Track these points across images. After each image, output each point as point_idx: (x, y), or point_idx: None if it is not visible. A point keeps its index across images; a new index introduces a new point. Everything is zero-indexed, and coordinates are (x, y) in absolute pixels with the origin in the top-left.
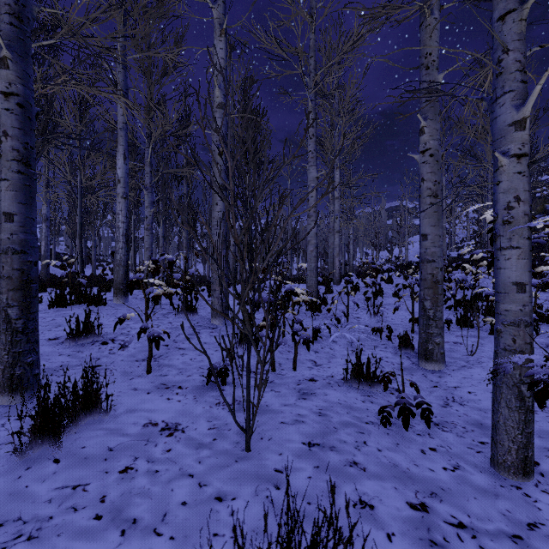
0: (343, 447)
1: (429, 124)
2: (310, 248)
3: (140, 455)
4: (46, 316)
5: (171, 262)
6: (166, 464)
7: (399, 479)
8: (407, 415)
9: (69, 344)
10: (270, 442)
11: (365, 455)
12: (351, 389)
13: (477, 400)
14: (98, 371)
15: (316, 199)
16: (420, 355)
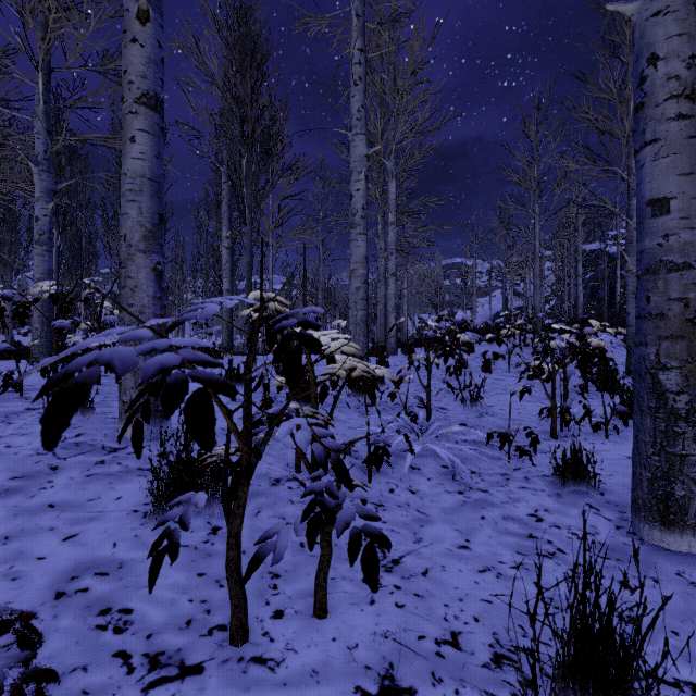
0: None
1: None
2: (354, 283)
3: None
4: None
5: (56, 298)
6: None
7: None
8: None
9: None
10: None
11: None
12: None
13: None
14: None
15: (365, 195)
16: (647, 511)
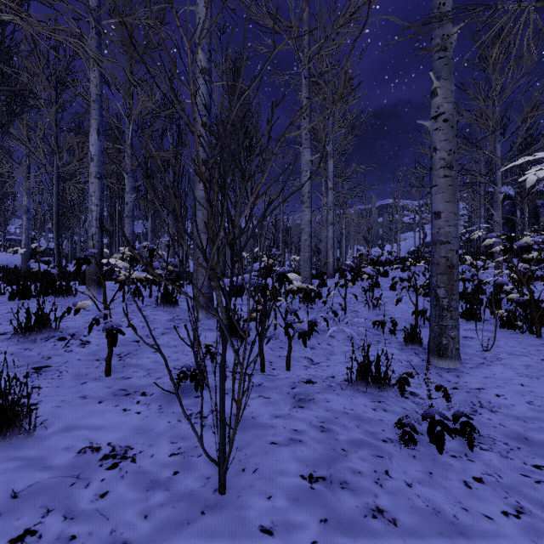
0: (359, 482)
1: (442, 85)
2: (303, 236)
3: (56, 506)
4: (2, 308)
5: (151, 250)
6: (92, 522)
7: (448, 539)
8: (441, 432)
9: (16, 340)
10: (255, 475)
11: (391, 494)
12: (357, 393)
13: (509, 405)
14: (43, 374)
15: (310, 184)
16: (432, 351)
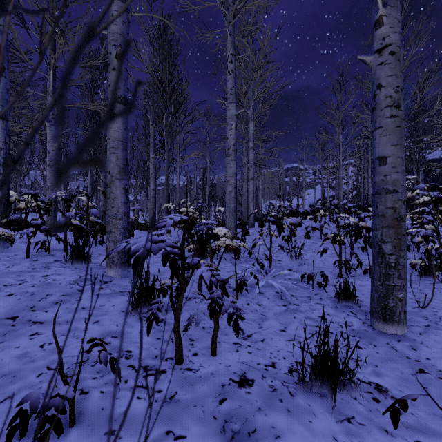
0: None
1: (389, 12)
2: (228, 188)
3: None
4: None
5: (66, 200)
6: None
7: None
8: None
9: None
10: None
11: None
12: (313, 403)
13: None
14: None
15: (235, 137)
16: (376, 314)
